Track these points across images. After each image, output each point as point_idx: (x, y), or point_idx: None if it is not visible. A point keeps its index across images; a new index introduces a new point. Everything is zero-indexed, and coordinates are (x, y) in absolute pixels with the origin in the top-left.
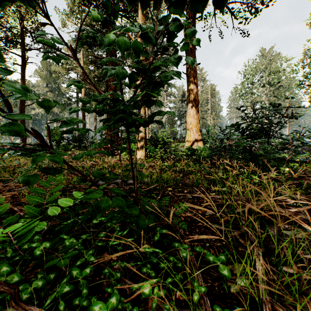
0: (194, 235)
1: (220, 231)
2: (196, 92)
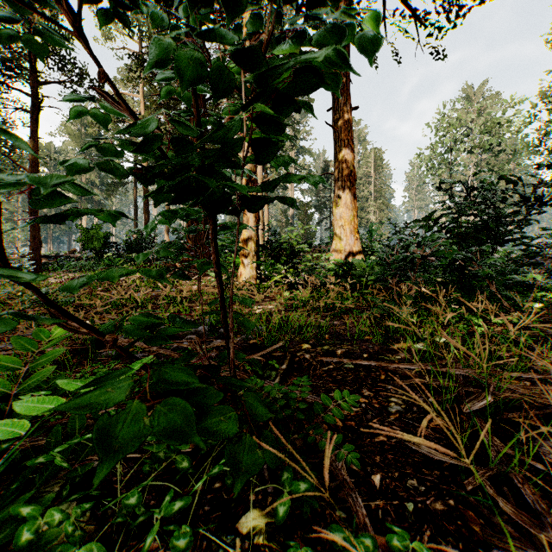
0: (372, 474)
1: (434, 461)
2: (350, 159)
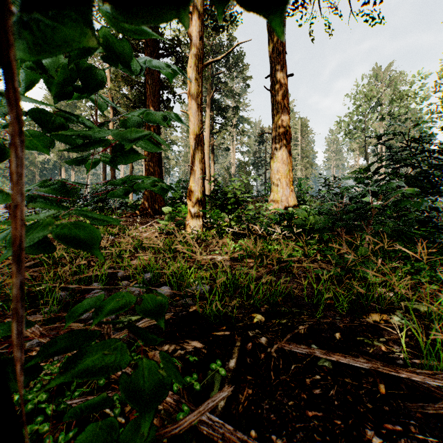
0: None
1: None
2: (286, 120)
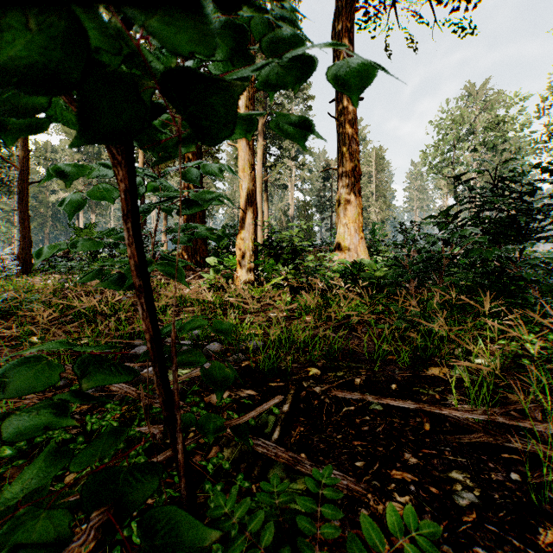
0: None
1: None
2: (355, 153)
